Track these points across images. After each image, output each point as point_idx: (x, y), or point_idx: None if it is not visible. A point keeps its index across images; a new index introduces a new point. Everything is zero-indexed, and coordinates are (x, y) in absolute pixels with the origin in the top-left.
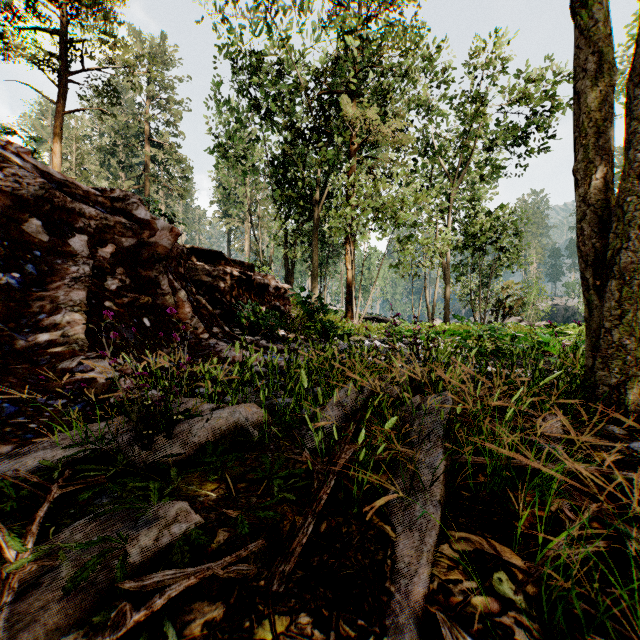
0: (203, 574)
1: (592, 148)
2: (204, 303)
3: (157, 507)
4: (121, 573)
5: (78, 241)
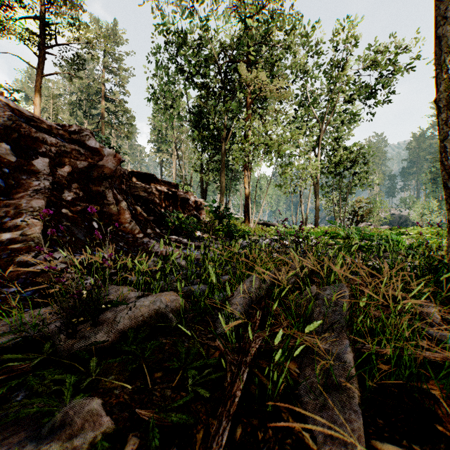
0: None
1: None
2: (140, 211)
3: (67, 408)
4: None
5: (40, 162)
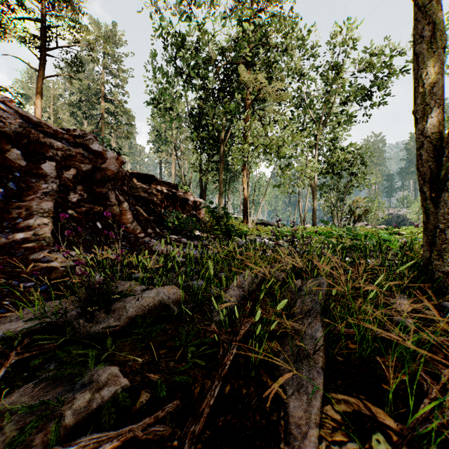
0: (125, 436)
1: (428, 94)
2: (141, 212)
3: (92, 372)
4: (54, 435)
5: (48, 166)
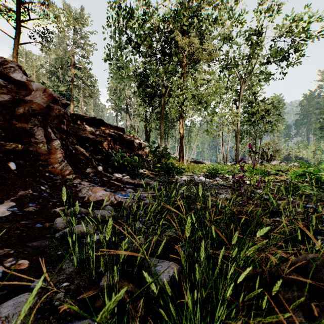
0: None
1: None
2: (82, 151)
3: None
4: None
5: None
